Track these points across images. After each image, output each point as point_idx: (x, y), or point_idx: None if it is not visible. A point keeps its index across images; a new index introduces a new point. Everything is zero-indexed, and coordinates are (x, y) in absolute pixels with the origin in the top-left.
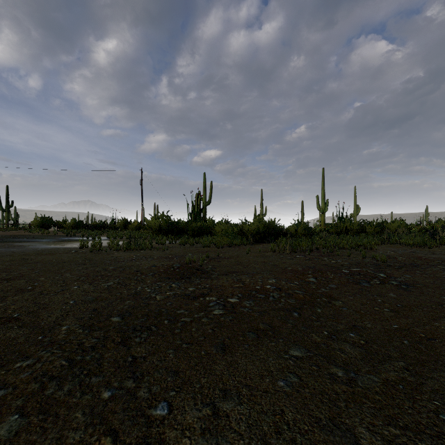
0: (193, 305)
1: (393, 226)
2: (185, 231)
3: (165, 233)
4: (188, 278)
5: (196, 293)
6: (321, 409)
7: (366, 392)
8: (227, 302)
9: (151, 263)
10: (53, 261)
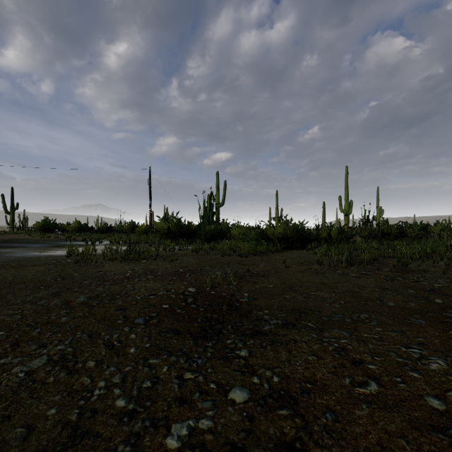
0: None
1: (435, 229)
2: (198, 235)
3: (174, 237)
4: (216, 332)
5: (262, 435)
6: None
7: None
8: None
9: (150, 286)
10: (7, 279)
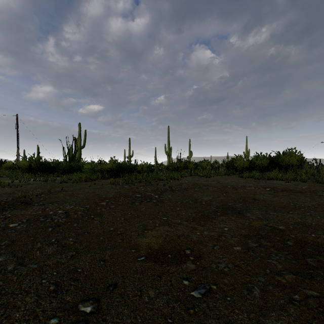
0: None
1: (204, 164)
2: (56, 170)
3: (35, 171)
4: (3, 210)
5: None
6: None
7: (11, 276)
8: (5, 227)
9: None
10: None
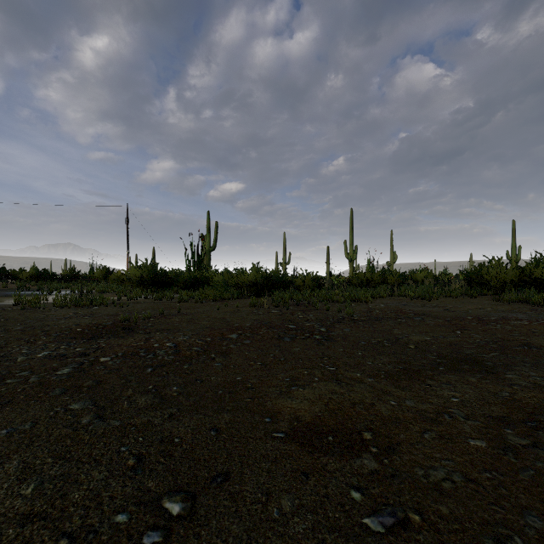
0: (49, 366)
1: (420, 276)
2: (176, 283)
3: (148, 285)
4: (99, 338)
5: (76, 353)
6: (7, 449)
7: (83, 434)
8: (95, 361)
9: (79, 321)
10: None
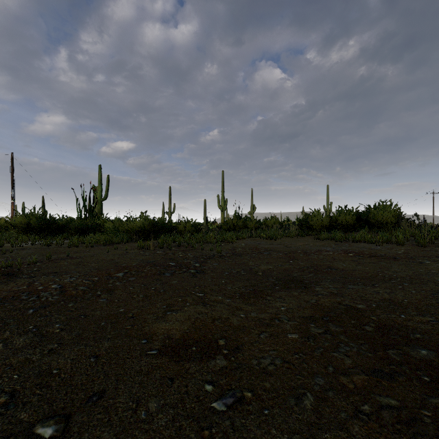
0: None
1: (270, 222)
2: (66, 230)
3: (35, 232)
4: None
5: None
6: None
7: None
8: None
9: None
10: None
